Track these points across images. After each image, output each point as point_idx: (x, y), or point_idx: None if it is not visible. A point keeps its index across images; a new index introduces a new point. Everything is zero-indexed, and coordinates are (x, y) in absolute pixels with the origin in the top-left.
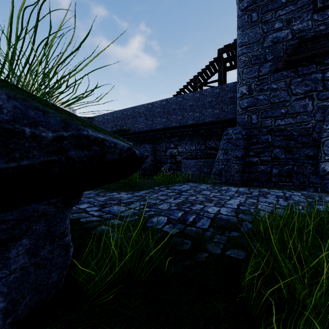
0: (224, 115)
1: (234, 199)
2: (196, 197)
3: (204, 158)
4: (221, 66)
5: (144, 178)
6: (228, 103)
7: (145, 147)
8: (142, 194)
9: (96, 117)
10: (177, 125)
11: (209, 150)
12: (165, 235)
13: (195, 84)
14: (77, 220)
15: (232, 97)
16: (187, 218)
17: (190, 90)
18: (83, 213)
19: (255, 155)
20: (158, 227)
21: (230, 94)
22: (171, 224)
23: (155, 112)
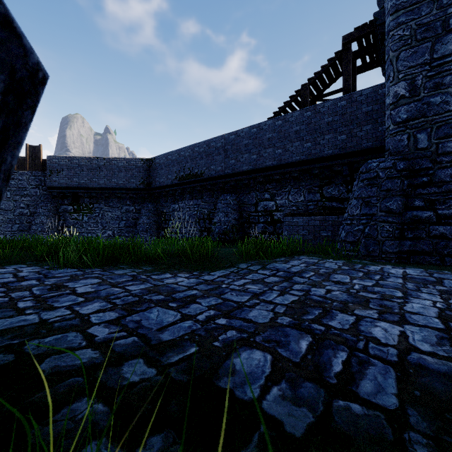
0: (355, 143)
1: (417, 299)
2: (325, 289)
3: (322, 213)
4: (348, 63)
5: (223, 246)
6: (362, 122)
7: (226, 199)
8: (217, 277)
9: (156, 159)
10: (274, 163)
11: (329, 201)
12: (275, 447)
13: (303, 98)
14: (33, 366)
15: (370, 112)
16: (325, 359)
17: (295, 109)
18: (73, 332)
19: (426, 206)
20: (250, 395)
21: (366, 107)
22: (286, 382)
23: (240, 146)
